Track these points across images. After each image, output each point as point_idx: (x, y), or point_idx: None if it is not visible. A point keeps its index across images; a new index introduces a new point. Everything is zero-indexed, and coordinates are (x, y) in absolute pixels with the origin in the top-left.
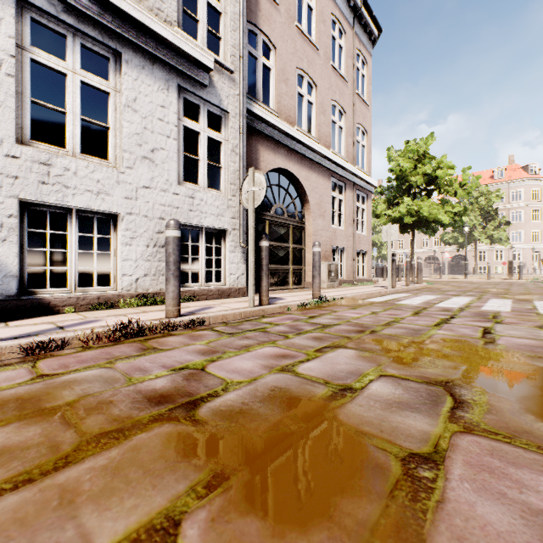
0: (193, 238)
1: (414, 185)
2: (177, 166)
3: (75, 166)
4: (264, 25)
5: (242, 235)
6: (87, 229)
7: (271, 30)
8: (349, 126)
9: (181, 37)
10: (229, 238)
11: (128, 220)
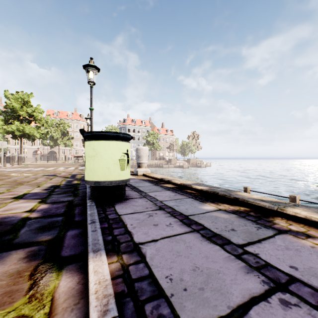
0: None
1: (22, 115)
2: None
3: None
4: None
5: None
6: None
7: None
8: None
9: None
10: None
11: None
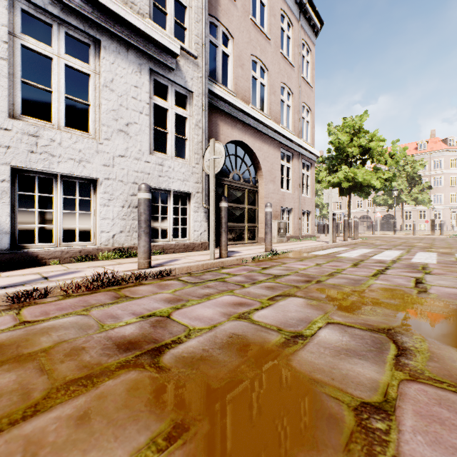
0: (162, 200)
1: (350, 155)
2: (149, 138)
3: (60, 138)
4: (223, 17)
5: (204, 197)
6: (72, 192)
7: (229, 23)
8: (295, 105)
9: (151, 27)
10: (193, 200)
11: (106, 184)
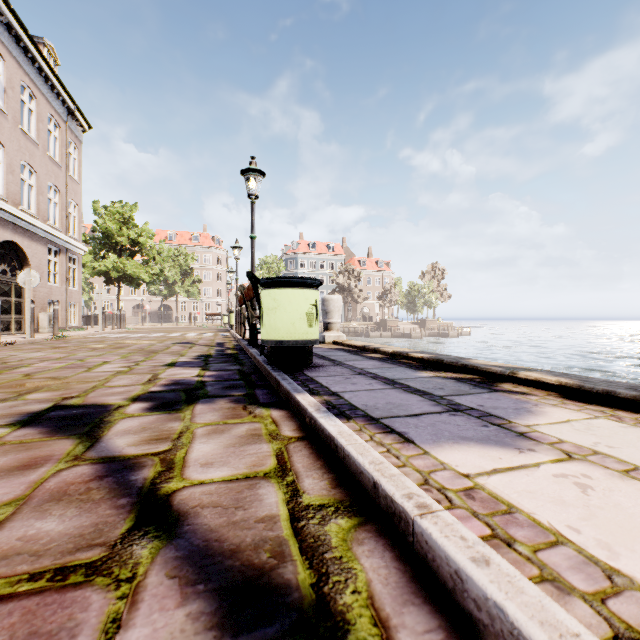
0: None
1: (121, 243)
2: None
3: None
4: None
5: None
6: None
7: (1, 135)
8: (63, 203)
9: None
10: None
11: None
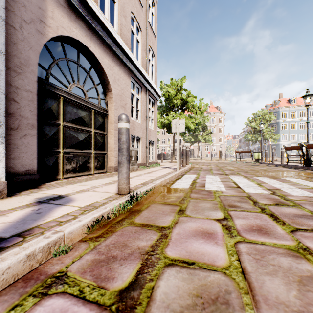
0: None
1: (175, 105)
2: None
3: None
4: None
5: None
6: None
7: None
8: (143, 43)
9: None
10: None
11: None
